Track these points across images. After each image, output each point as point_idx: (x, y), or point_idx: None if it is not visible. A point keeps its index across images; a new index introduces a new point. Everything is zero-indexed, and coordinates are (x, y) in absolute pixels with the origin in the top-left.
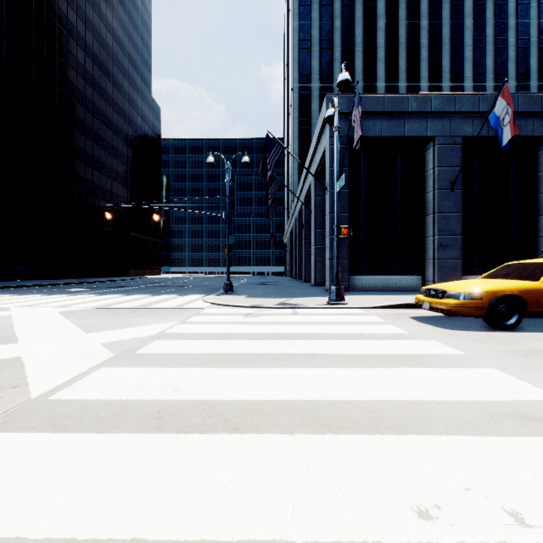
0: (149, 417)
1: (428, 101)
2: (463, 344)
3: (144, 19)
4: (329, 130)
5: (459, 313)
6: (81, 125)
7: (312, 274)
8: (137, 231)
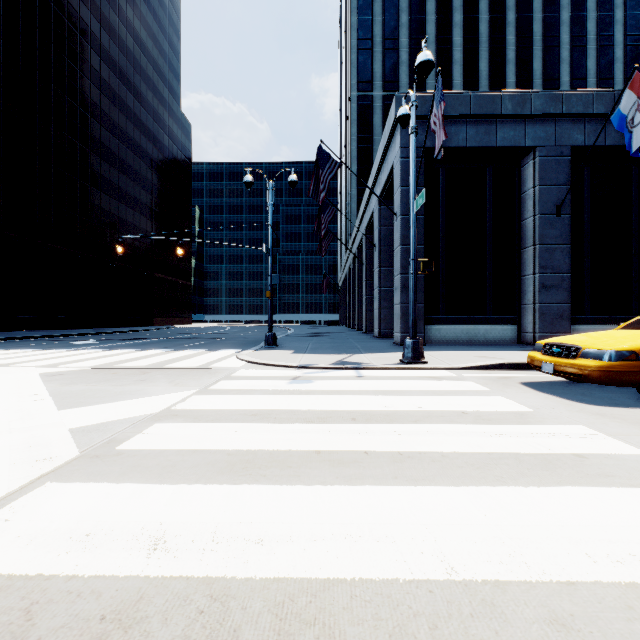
0: (75, 638)
1: (526, 100)
2: (631, 433)
3: (172, 19)
4: (399, 139)
5: (603, 380)
6: (96, 144)
7: (376, 323)
8: (164, 271)
